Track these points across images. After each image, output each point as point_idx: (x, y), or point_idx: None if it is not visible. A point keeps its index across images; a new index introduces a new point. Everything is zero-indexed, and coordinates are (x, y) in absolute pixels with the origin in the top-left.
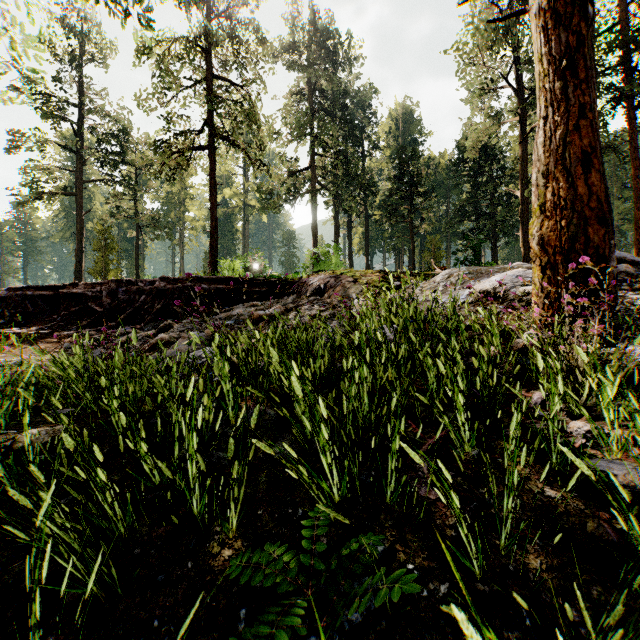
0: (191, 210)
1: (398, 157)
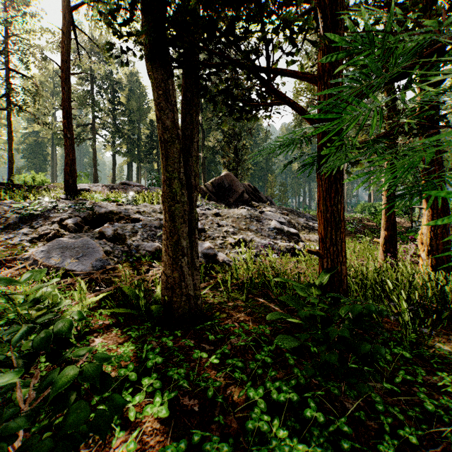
0: (4, 135)
1: (151, 125)
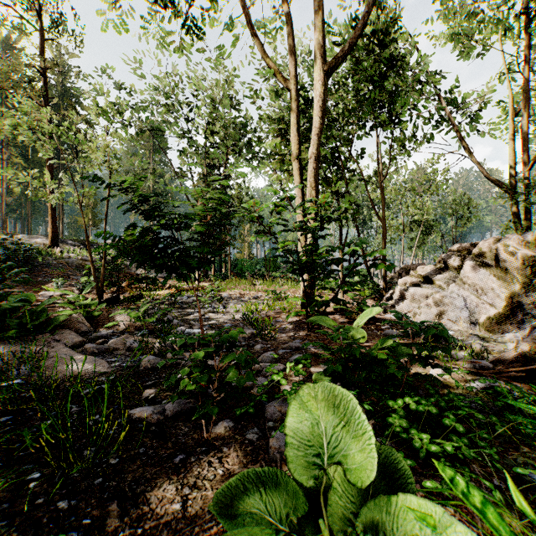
0: None
1: None
